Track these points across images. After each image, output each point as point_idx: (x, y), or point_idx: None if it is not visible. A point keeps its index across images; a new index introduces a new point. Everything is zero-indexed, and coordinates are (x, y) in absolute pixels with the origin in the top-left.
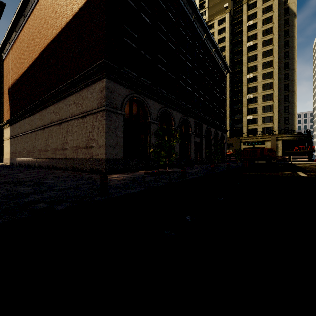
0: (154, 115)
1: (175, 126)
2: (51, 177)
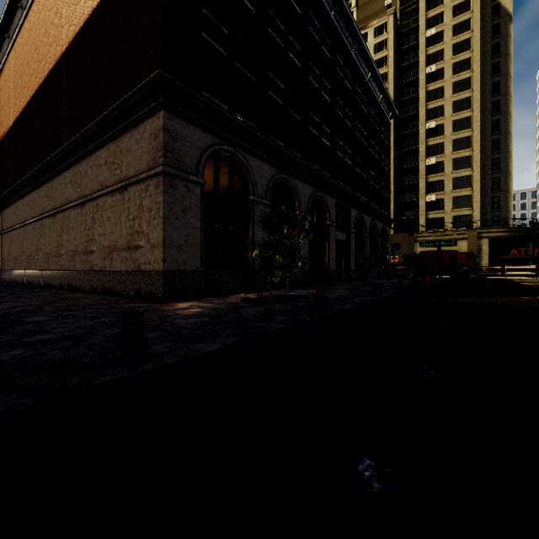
0: (261, 187)
1: (301, 210)
2: (49, 309)
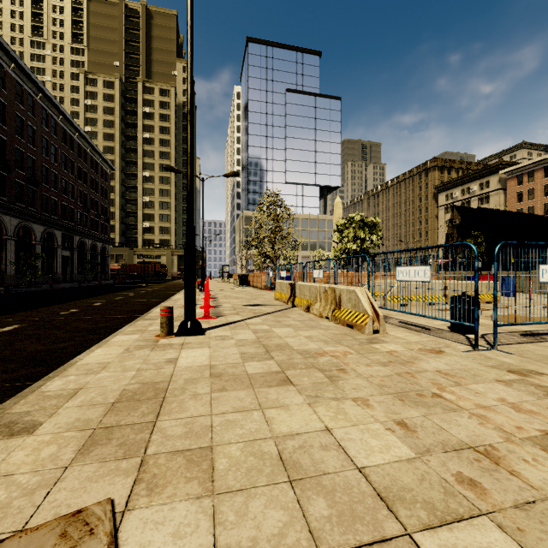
0: (11, 231)
1: (37, 241)
2: None
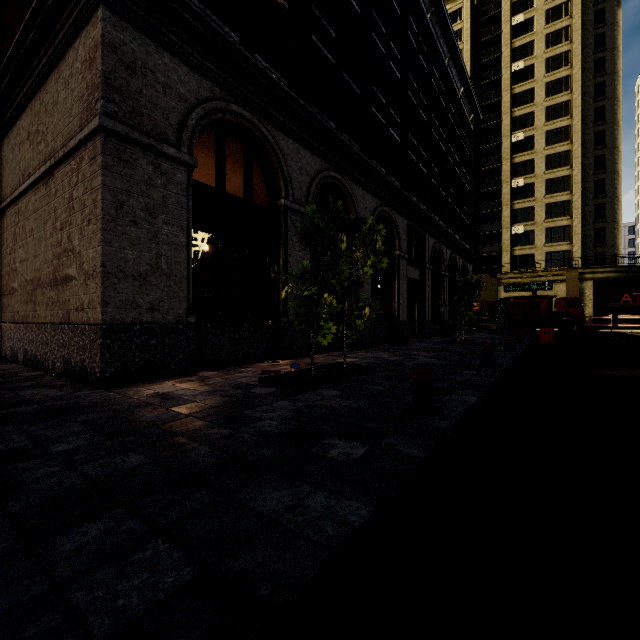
0: (299, 187)
1: None
2: None
